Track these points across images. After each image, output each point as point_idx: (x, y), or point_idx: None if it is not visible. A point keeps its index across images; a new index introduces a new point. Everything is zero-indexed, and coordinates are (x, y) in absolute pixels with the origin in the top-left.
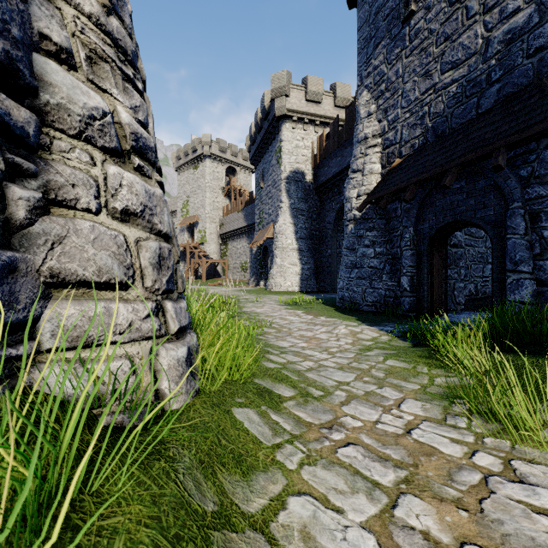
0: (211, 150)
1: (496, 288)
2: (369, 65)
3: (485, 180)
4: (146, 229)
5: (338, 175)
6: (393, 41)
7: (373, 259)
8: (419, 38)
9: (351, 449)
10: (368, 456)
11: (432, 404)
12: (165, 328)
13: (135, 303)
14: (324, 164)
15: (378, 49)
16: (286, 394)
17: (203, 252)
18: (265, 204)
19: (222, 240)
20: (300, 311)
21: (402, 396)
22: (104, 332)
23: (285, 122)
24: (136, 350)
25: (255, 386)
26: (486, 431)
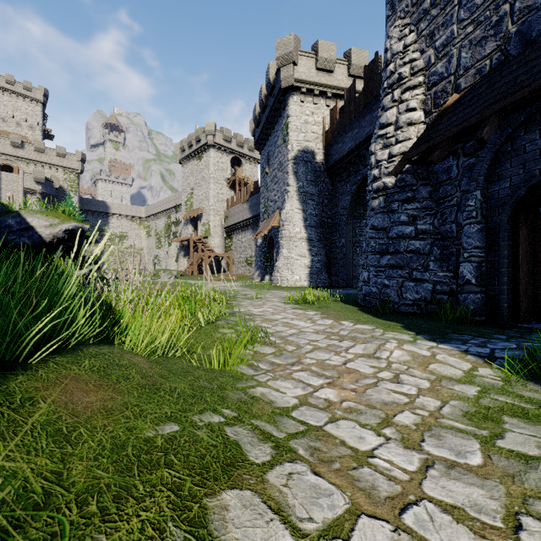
0: (216, 139)
1: None
2: None
3: None
4: None
5: (355, 150)
6: None
7: (414, 240)
8: None
9: None
10: None
11: None
12: None
13: None
14: (338, 140)
15: None
16: None
17: (207, 246)
18: (271, 190)
19: (226, 233)
20: (312, 312)
21: None
22: None
23: (292, 94)
24: None
25: None
26: None
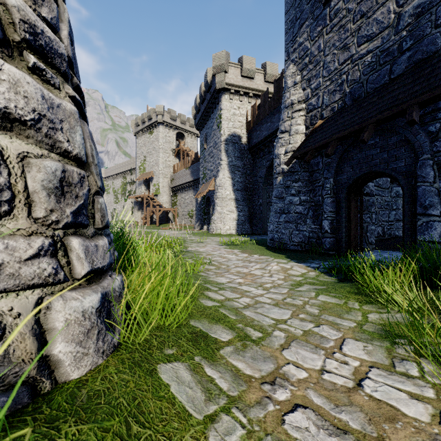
0: (164, 118)
1: (407, 229)
2: (295, 42)
3: (396, 136)
4: (43, 146)
5: (268, 137)
6: (315, 21)
7: (299, 205)
8: (339, 17)
9: (300, 416)
10: (322, 427)
11: (374, 345)
12: (68, 271)
13: (12, 239)
14: (257, 129)
15: (303, 28)
16: (223, 337)
17: (157, 202)
18: (208, 162)
19: (172, 192)
20: (236, 250)
21: (341, 336)
22: None
23: (224, 93)
24: (8, 305)
25: (190, 330)
26: None
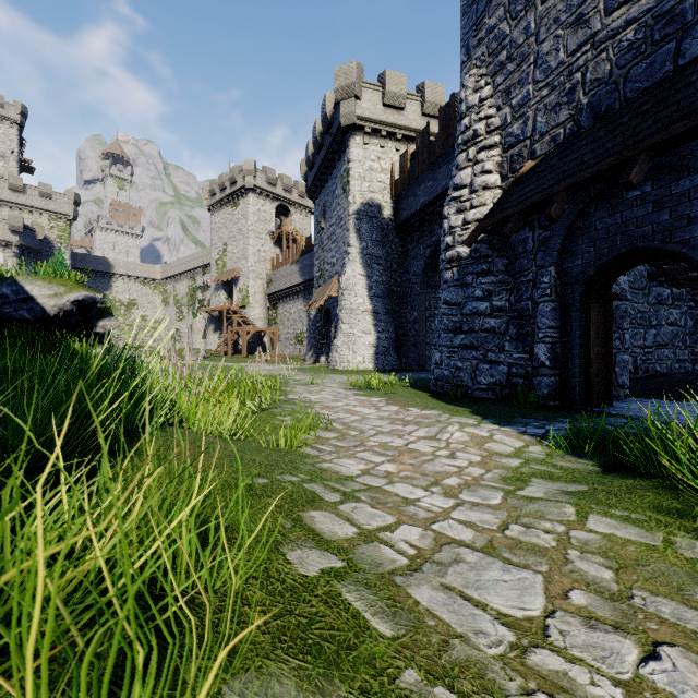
0: (256, 181)
1: None
2: (480, 28)
3: (690, 177)
4: None
5: (429, 206)
6: None
7: (489, 318)
8: None
9: None
10: None
11: None
12: None
13: None
14: (409, 193)
15: None
16: None
17: (245, 318)
18: (327, 250)
19: (270, 302)
20: (377, 398)
21: None
22: None
23: (354, 134)
24: None
25: None
26: None
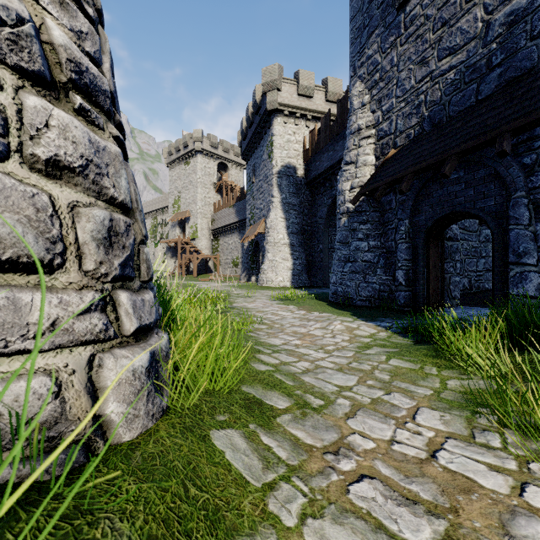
0: (203, 145)
1: (497, 281)
2: (362, 55)
3: (485, 169)
4: (91, 193)
5: (330, 169)
6: (387, 29)
7: (367, 252)
8: (415, 25)
9: (366, 486)
10: (390, 497)
11: (452, 415)
12: (117, 327)
13: (65, 293)
14: (316, 159)
15: (372, 38)
16: (280, 405)
17: (194, 247)
18: (257, 199)
19: (213, 235)
20: (292, 306)
21: (414, 405)
22: (3, 336)
23: (277, 116)
24: (63, 361)
25: (242, 396)
26: (528, 452)
